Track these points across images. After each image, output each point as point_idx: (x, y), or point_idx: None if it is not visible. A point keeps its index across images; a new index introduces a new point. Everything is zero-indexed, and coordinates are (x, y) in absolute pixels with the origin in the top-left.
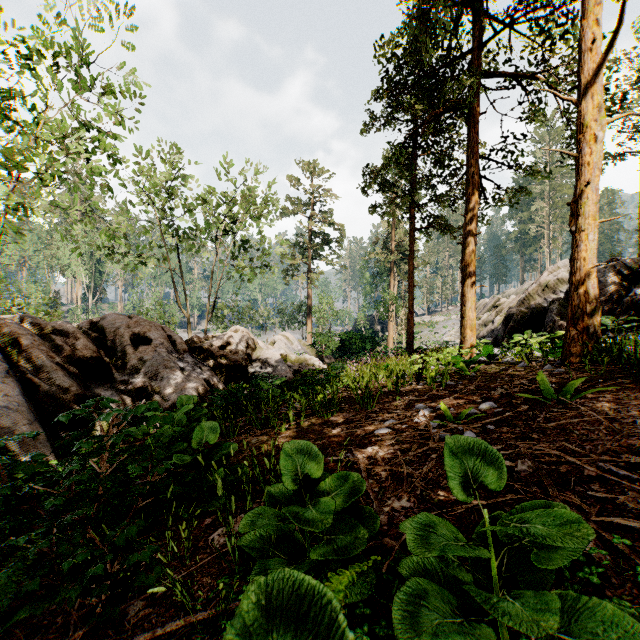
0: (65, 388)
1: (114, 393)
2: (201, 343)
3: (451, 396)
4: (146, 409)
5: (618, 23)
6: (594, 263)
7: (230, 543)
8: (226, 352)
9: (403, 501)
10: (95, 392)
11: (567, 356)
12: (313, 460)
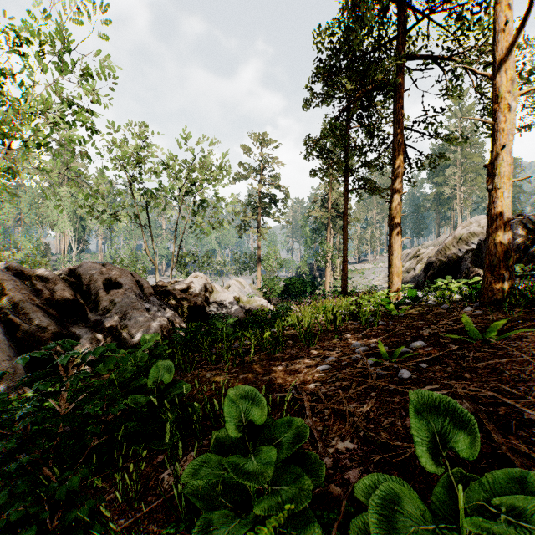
0: (44, 327)
1: (87, 331)
2: (165, 287)
3: (384, 335)
4: (105, 350)
5: (532, 4)
6: (509, 217)
7: (176, 490)
8: (187, 295)
9: (347, 442)
10: (71, 330)
11: (485, 299)
12: (259, 408)
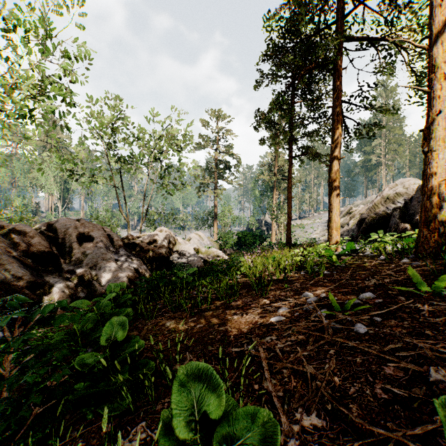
0: (19, 277)
1: (60, 280)
2: (134, 240)
3: (331, 285)
4: (56, 307)
5: None
6: (443, 177)
7: None
8: (153, 247)
9: (313, 417)
10: (45, 279)
11: (421, 251)
12: (215, 395)
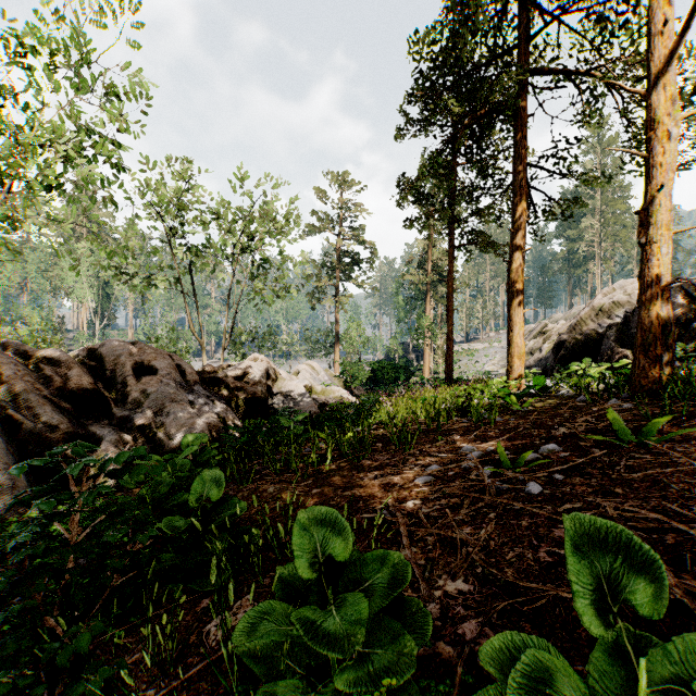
0: (53, 425)
1: (112, 431)
2: (215, 373)
3: (503, 436)
4: (131, 457)
5: None
6: (668, 280)
7: (226, 649)
8: (243, 383)
9: (459, 582)
10: (90, 430)
11: (636, 389)
12: (340, 536)
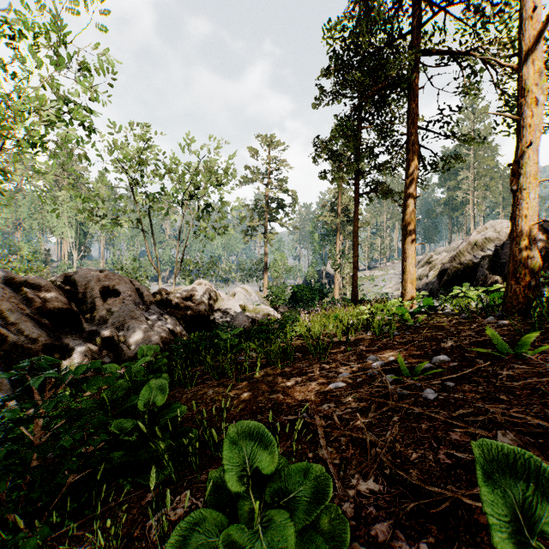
0: (34, 338)
1: (82, 342)
2: (167, 295)
3: (401, 347)
4: (88, 369)
5: None
6: (534, 220)
7: None
8: (190, 303)
9: (370, 482)
10: (64, 342)
11: (509, 308)
12: (265, 449)
